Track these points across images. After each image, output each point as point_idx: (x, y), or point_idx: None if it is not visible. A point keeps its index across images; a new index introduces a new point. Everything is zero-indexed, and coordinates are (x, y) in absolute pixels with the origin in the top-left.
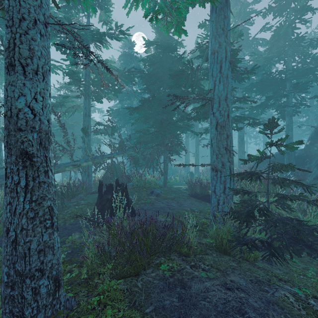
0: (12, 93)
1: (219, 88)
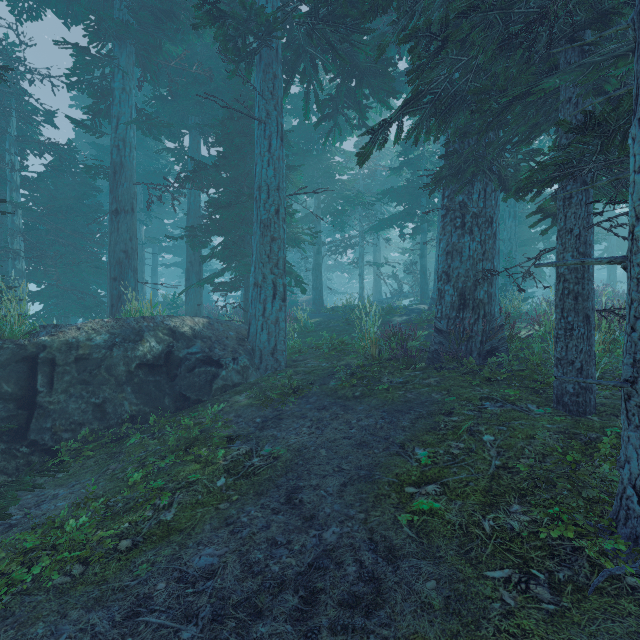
0: (421, 262)
1: (506, 234)
